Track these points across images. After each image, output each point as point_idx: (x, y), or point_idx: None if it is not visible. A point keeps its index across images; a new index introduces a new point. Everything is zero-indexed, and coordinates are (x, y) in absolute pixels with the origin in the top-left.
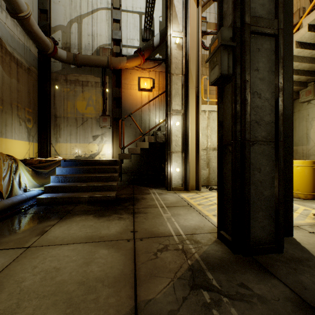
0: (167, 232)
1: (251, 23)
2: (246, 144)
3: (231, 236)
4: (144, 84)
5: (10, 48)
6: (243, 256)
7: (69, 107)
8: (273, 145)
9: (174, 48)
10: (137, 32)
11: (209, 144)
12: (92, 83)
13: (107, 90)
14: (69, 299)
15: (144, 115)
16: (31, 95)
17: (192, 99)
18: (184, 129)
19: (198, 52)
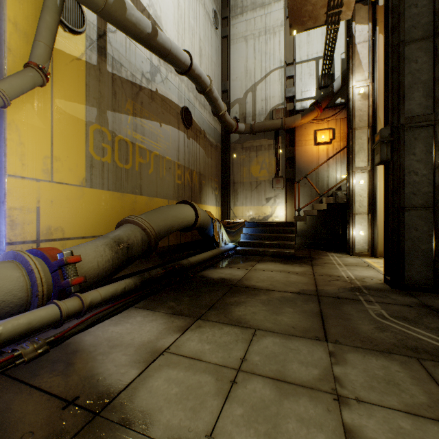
0: (340, 275)
1: (405, 123)
2: (401, 210)
3: (390, 276)
4: (321, 137)
5: (208, 135)
6: (398, 289)
7: (244, 172)
8: (431, 210)
9: (357, 100)
10: (312, 81)
11: None
12: (265, 146)
13: (279, 151)
14: (284, 283)
15: (321, 172)
16: (217, 167)
17: None
18: (370, 188)
19: None
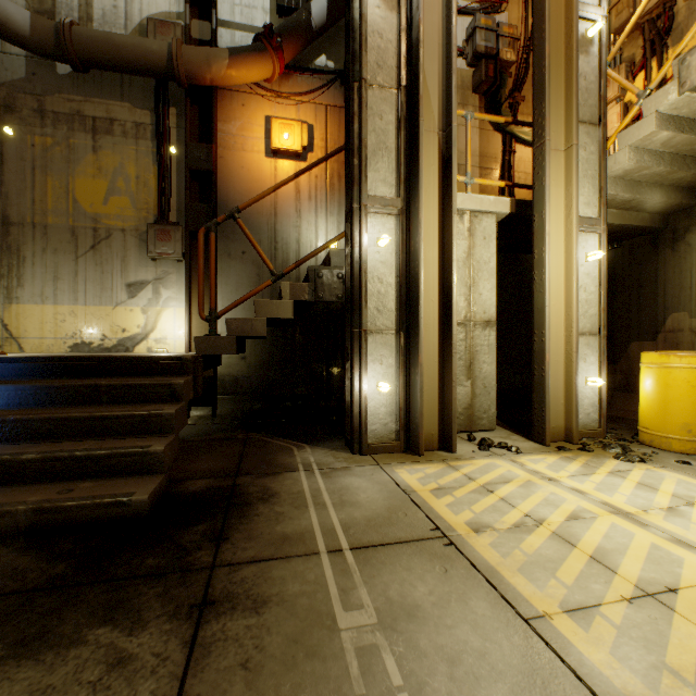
0: None
1: None
2: None
3: None
4: (283, 136)
5: None
6: None
7: (50, 193)
8: None
9: (373, 3)
10: None
11: (473, 309)
12: (126, 126)
13: (171, 150)
14: None
15: (283, 228)
16: None
17: (429, 165)
18: (404, 260)
19: (448, 21)
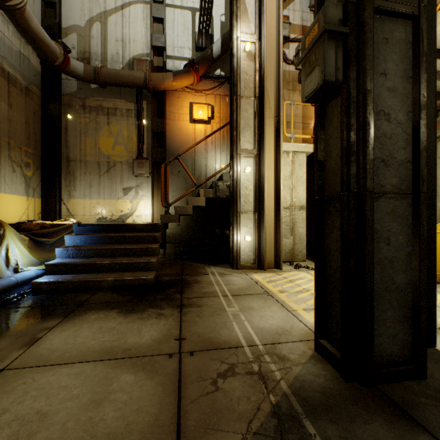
0: (234, 339)
1: None
2: (368, 197)
3: (341, 351)
4: (199, 113)
5: None
6: (363, 385)
7: (88, 145)
8: (410, 199)
9: (243, 59)
10: (188, 37)
11: (294, 200)
12: (123, 111)
13: (144, 122)
14: None
15: (199, 159)
16: (31, 128)
17: (270, 133)
18: (257, 178)
19: (278, 65)
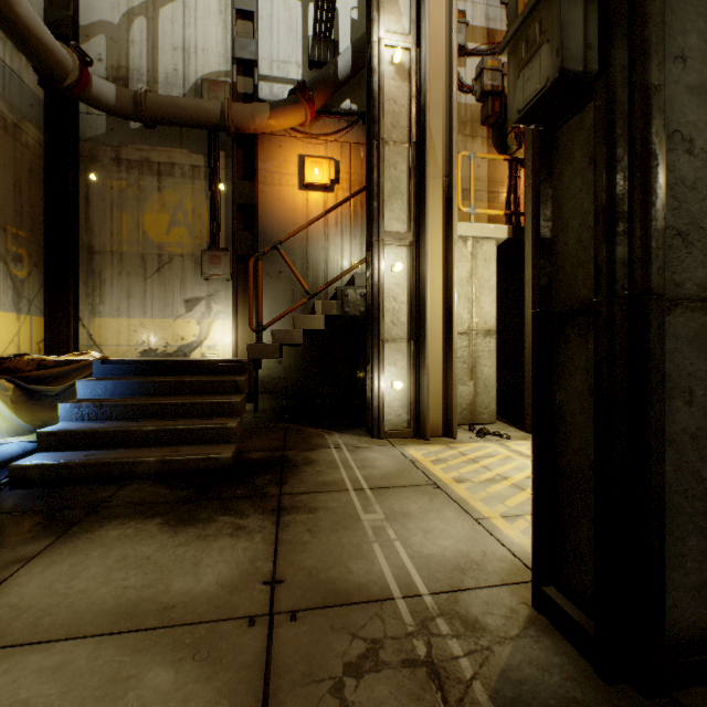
0: (376, 582)
1: None
2: (654, 307)
3: (594, 620)
4: (314, 173)
5: None
6: (643, 694)
7: (125, 227)
8: None
9: (389, 77)
10: (296, 45)
11: (475, 320)
12: (185, 168)
13: (220, 187)
14: None
15: (314, 251)
16: (25, 195)
17: (435, 205)
18: (414, 282)
19: (450, 87)
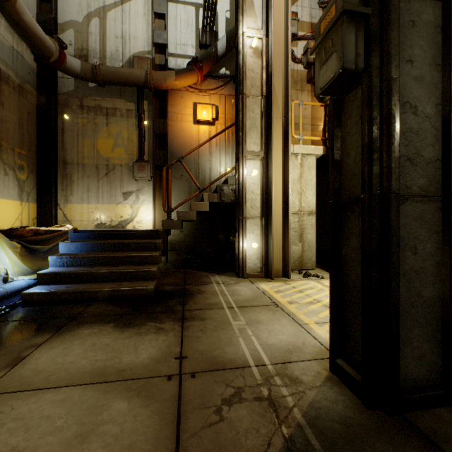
0: (240, 358)
1: None
2: (393, 200)
3: (361, 374)
4: (202, 113)
5: None
6: (387, 414)
7: (86, 147)
8: (439, 203)
9: (249, 55)
10: (191, 34)
11: (302, 205)
12: (123, 111)
13: (145, 123)
14: None
15: (202, 162)
16: (25, 129)
17: (277, 134)
18: (264, 182)
19: (287, 62)
